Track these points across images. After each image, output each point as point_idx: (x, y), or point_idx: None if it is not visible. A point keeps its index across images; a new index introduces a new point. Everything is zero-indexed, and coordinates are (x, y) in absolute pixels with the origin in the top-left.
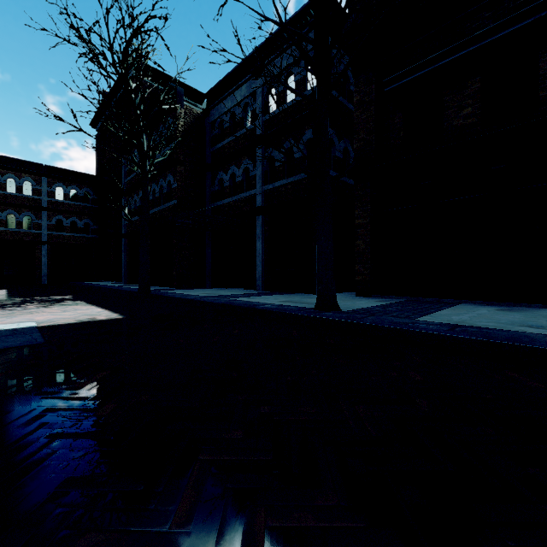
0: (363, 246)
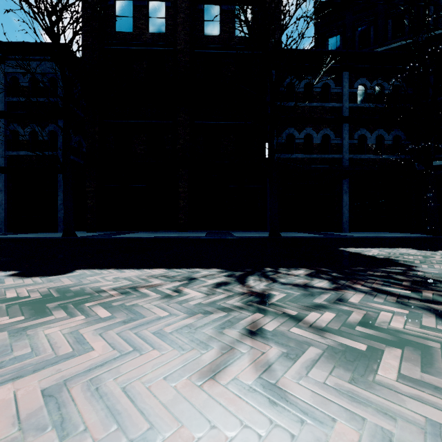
0: (91, 204)
